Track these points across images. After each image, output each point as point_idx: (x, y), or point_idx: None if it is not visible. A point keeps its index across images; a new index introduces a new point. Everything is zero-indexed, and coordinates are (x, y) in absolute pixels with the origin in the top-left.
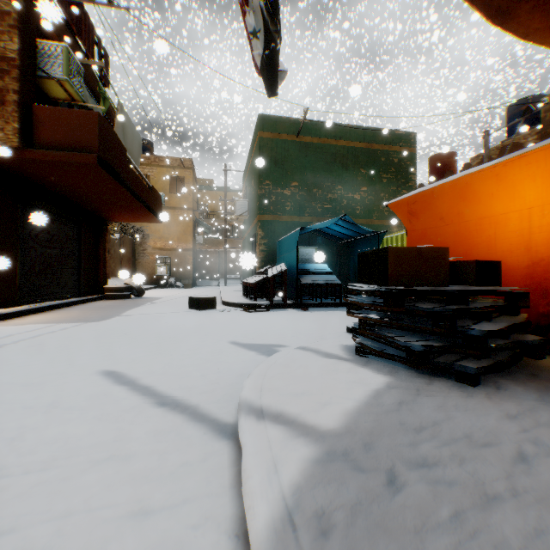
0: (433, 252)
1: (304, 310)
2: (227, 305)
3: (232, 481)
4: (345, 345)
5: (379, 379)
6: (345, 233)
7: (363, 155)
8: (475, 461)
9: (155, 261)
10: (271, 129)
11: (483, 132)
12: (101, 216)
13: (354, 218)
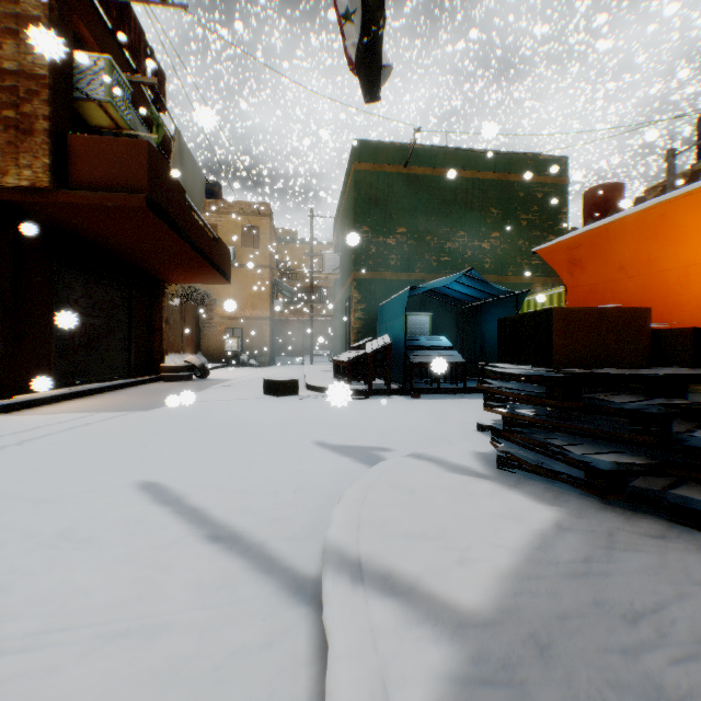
0: (623, 315)
1: (415, 398)
2: (312, 390)
3: (311, 692)
4: (479, 453)
5: (541, 512)
6: (471, 294)
7: (495, 190)
8: None
9: (223, 333)
10: (370, 158)
11: (665, 152)
12: (156, 277)
13: (482, 274)
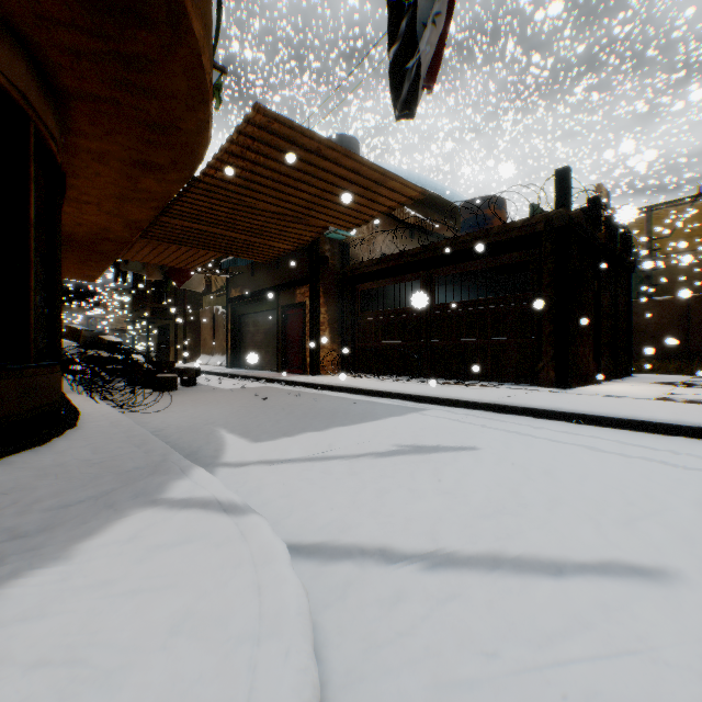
0: None
1: None
2: None
3: None
4: None
5: None
6: None
7: None
8: (10, 513)
9: None
10: None
11: None
12: None
13: None
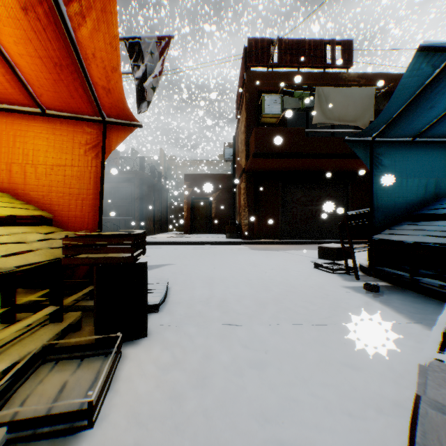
0: None
1: (363, 289)
2: None
3: None
4: None
5: None
6: None
7: None
8: None
9: None
10: None
11: None
12: None
13: None
